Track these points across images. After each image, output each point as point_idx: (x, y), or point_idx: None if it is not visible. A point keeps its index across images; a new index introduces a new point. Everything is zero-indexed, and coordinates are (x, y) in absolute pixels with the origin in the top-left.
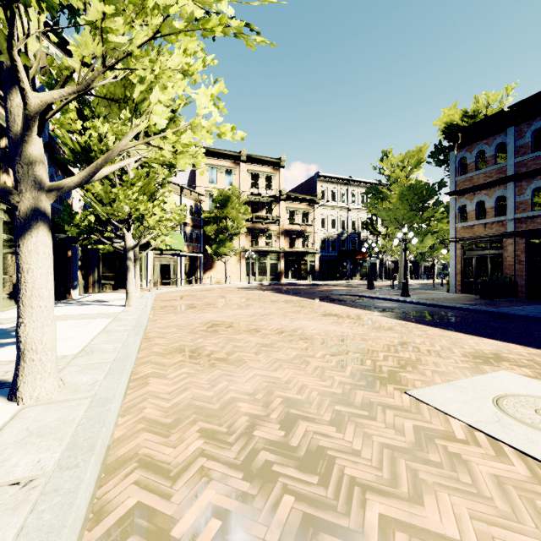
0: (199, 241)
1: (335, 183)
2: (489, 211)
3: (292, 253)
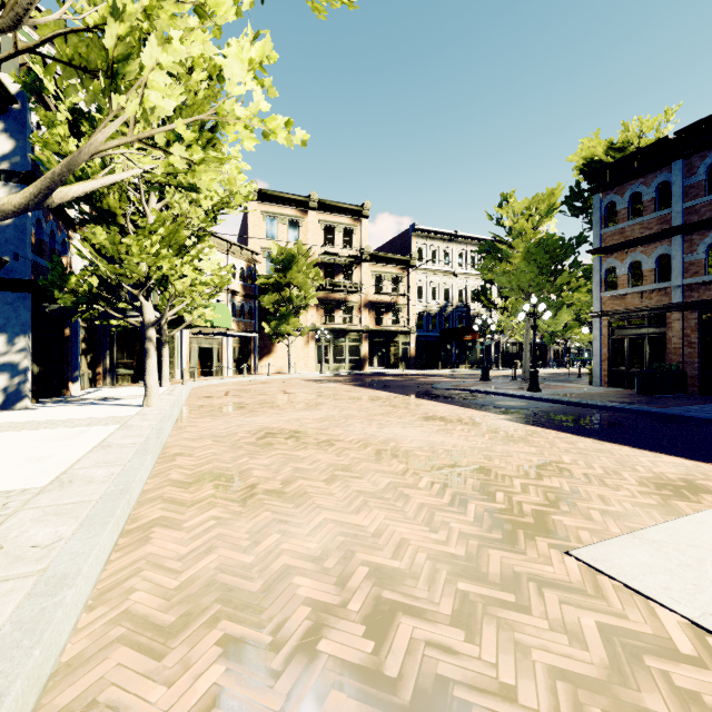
0: (252, 316)
1: (436, 239)
2: (648, 275)
3: (379, 332)
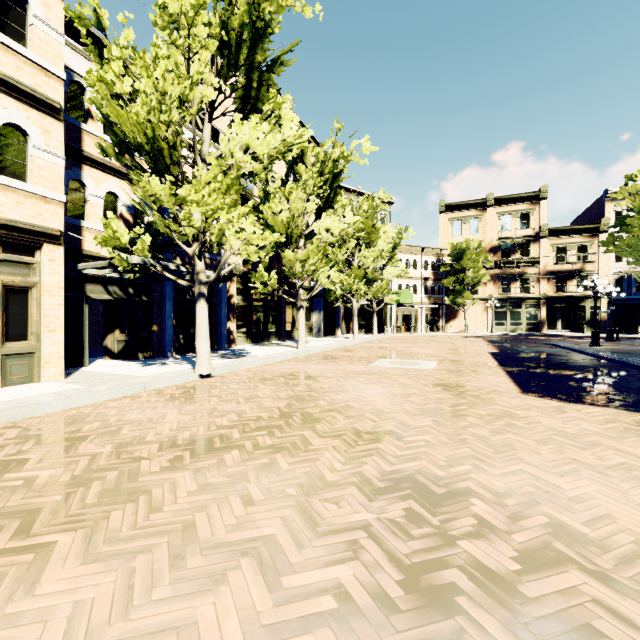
0: (441, 292)
1: None
2: None
3: (560, 298)
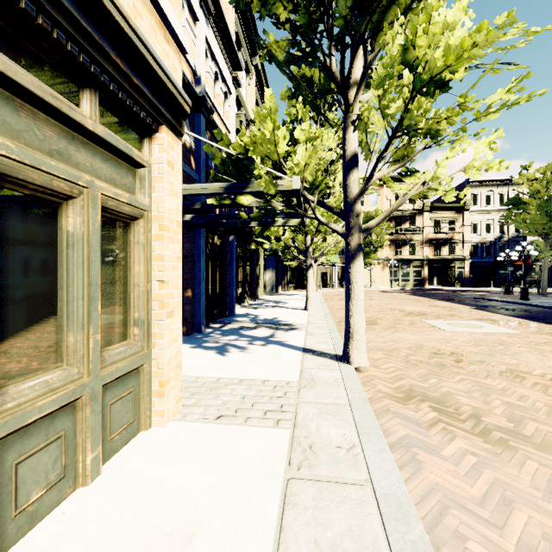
0: None
1: (490, 185)
2: None
3: (437, 260)
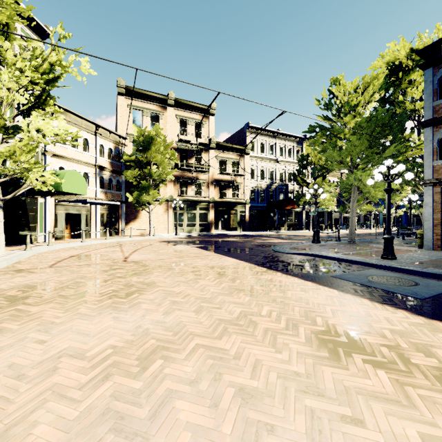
0: (120, 188)
1: (264, 135)
2: None
3: (223, 203)
